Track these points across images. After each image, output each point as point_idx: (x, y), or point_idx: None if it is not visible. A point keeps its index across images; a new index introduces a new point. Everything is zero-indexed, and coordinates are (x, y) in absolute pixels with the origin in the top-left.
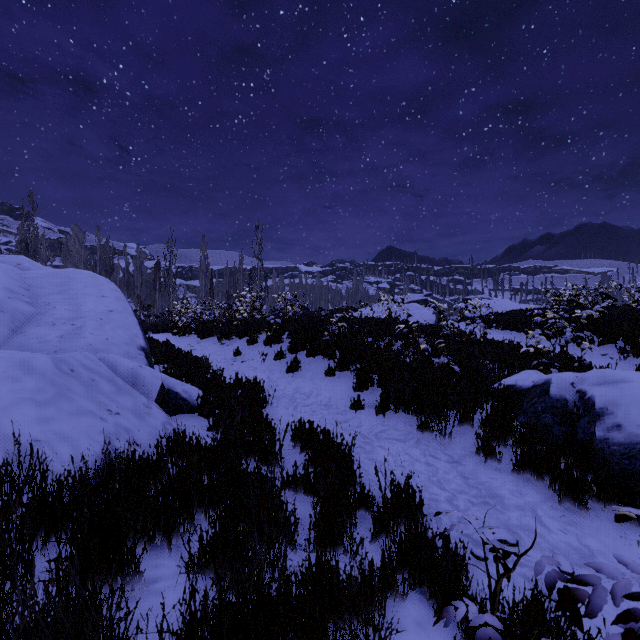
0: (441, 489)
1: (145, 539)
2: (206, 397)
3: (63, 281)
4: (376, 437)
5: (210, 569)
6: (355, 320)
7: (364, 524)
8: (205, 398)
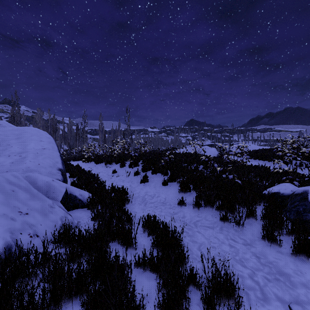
0: (243, 266)
1: None
2: (93, 198)
3: (20, 133)
4: (194, 225)
5: None
6: (177, 154)
7: (194, 300)
8: (92, 199)
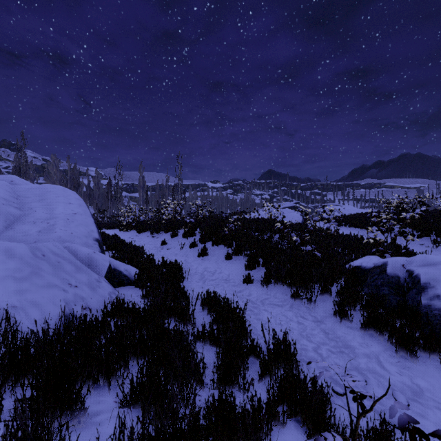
0: (309, 341)
1: (91, 381)
2: (141, 274)
3: (42, 193)
4: (261, 303)
5: (139, 404)
6: (246, 220)
7: (253, 367)
8: (140, 275)
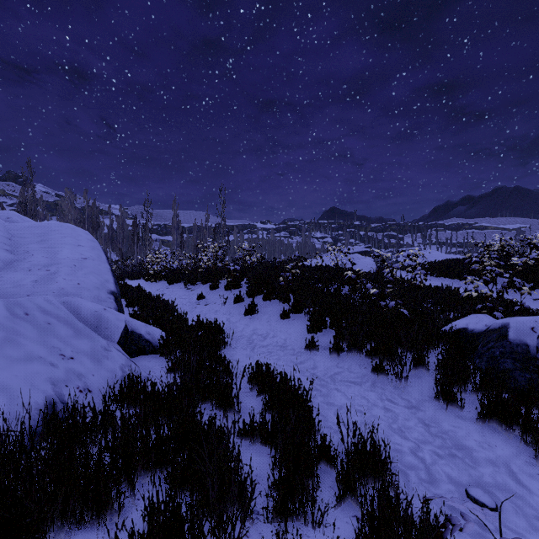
0: (403, 438)
1: (66, 525)
2: (168, 338)
3: (44, 232)
4: (331, 379)
5: None
6: (306, 268)
7: (326, 481)
8: (167, 339)
